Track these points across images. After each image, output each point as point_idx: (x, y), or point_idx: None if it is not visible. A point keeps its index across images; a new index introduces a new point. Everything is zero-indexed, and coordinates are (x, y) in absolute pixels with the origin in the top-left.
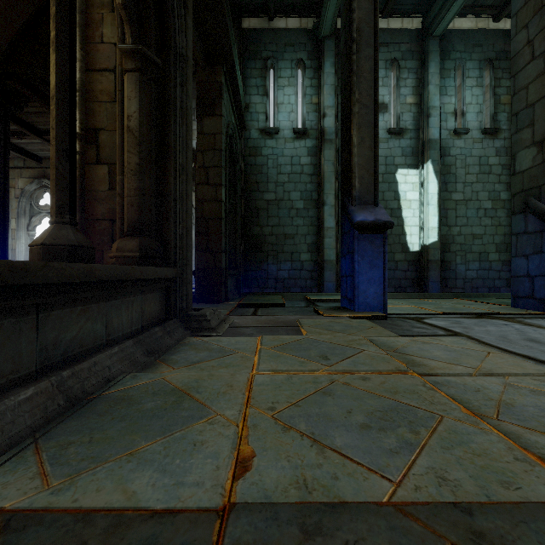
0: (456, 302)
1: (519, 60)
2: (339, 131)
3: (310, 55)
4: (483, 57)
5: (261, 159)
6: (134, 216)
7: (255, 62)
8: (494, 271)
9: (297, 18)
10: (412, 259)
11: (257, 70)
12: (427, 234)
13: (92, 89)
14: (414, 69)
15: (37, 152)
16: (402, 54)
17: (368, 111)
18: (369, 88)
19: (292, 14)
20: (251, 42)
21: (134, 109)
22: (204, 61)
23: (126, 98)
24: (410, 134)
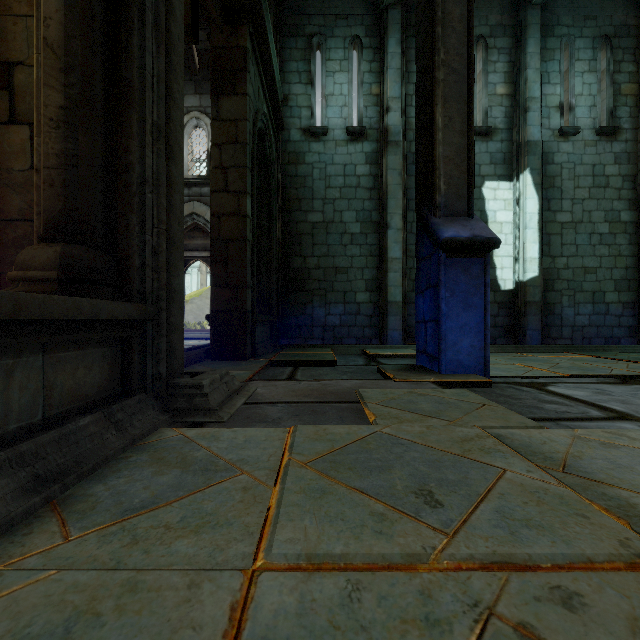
0: (572, 358)
1: None
2: (407, 131)
3: (369, 31)
4: (597, 33)
5: (305, 168)
6: (55, 205)
7: (296, 40)
8: (612, 316)
9: None
10: (504, 300)
11: (299, 50)
12: (524, 267)
13: None
14: (506, 49)
15: None
16: (490, 29)
17: (458, 78)
18: (459, 45)
19: None
20: (291, 13)
21: (55, 5)
22: (222, 17)
23: None
24: (502, 136)
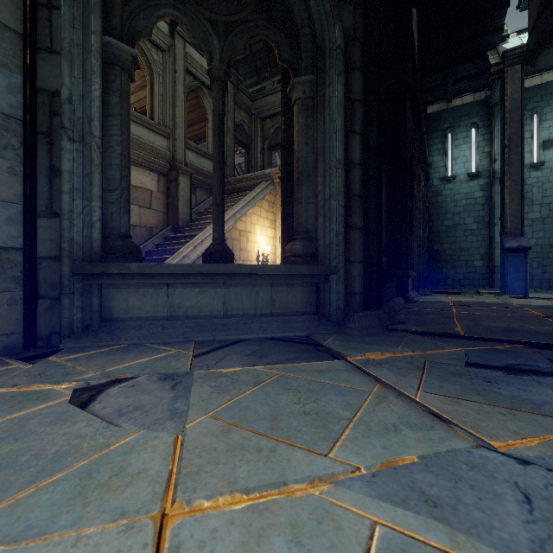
0: None
1: None
2: None
3: (482, 118)
4: None
5: (441, 198)
6: None
7: (436, 134)
8: None
9: (471, 95)
10: None
11: (438, 138)
12: None
13: None
14: None
15: None
16: None
17: (516, 183)
18: (517, 171)
19: (466, 93)
20: (433, 121)
21: None
22: None
23: None
24: None
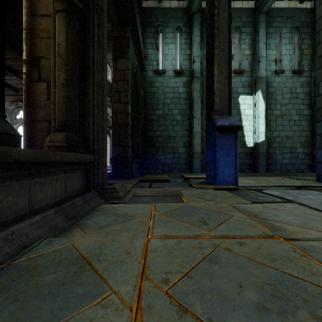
0: (279, 179)
1: (321, 22)
2: (203, 72)
3: (185, 24)
4: (293, 25)
5: (154, 89)
6: (62, 117)
7: (150, 28)
8: (300, 159)
9: (177, 1)
10: (248, 151)
11: (152, 33)
12: (258, 136)
13: (35, 29)
14: (250, 33)
15: (14, 85)
16: (242, 23)
17: (224, 53)
18: (225, 38)
19: None
20: (148, 16)
21: (62, 39)
22: (117, 23)
23: (57, 31)
24: (247, 74)
